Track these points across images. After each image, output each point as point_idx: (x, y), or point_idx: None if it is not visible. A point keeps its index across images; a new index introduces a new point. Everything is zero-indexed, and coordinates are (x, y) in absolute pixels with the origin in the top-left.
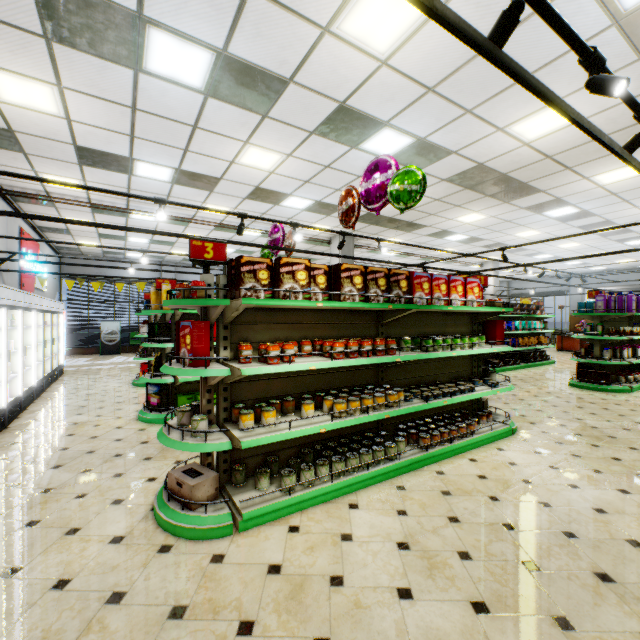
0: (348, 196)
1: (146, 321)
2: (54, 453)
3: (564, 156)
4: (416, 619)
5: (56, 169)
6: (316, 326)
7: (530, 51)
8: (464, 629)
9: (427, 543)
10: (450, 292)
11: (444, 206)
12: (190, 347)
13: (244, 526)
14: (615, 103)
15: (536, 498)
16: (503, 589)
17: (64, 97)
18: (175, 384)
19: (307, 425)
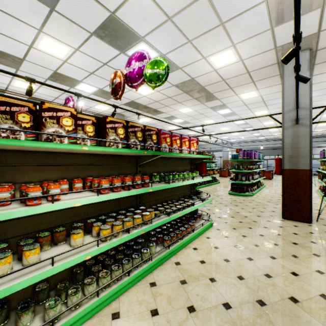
0: (116, 76)
1: None
2: None
3: (230, 81)
4: None
5: None
6: (88, 167)
7: (225, 6)
8: None
9: None
10: (182, 145)
11: (173, 102)
12: None
13: None
14: (256, 54)
15: (235, 273)
16: None
17: None
18: None
19: (73, 255)
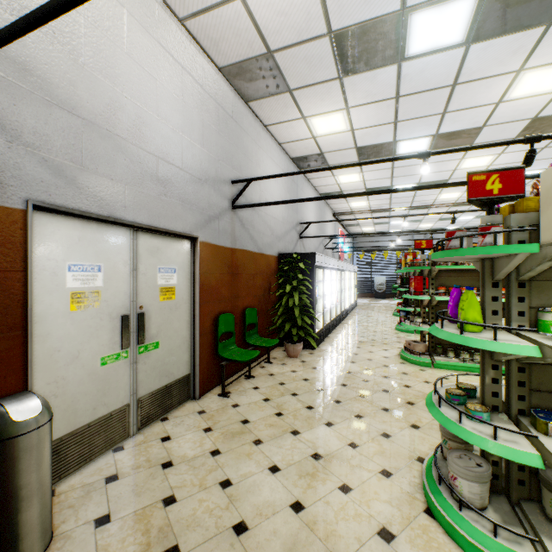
0: (533, 188)
1: (400, 276)
2: (360, 333)
3: None
4: None
5: (356, 199)
6: None
7: None
8: None
9: None
10: None
11: None
12: (413, 287)
13: (436, 366)
14: None
15: None
16: None
17: (363, 175)
18: (415, 313)
19: None
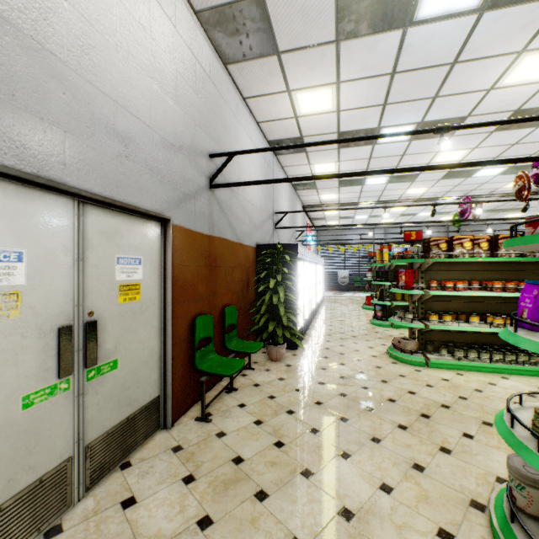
0: (519, 180)
1: (369, 270)
2: (337, 329)
3: None
4: None
5: (327, 192)
6: (483, 272)
7: None
8: None
9: None
10: None
11: None
12: (404, 281)
13: (431, 366)
14: None
15: None
16: None
17: (339, 164)
18: (390, 306)
19: (471, 326)
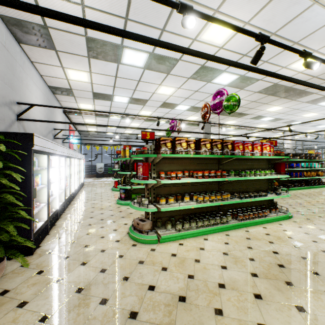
0: (205, 107)
1: (117, 163)
2: (89, 213)
3: (324, 75)
4: (227, 274)
5: (84, 101)
6: (190, 165)
7: (294, 33)
8: (246, 279)
9: (236, 254)
10: (253, 149)
11: (258, 104)
12: (142, 172)
13: (162, 241)
14: None
15: (292, 244)
16: (266, 271)
17: (91, 76)
18: (131, 189)
19: (186, 205)
